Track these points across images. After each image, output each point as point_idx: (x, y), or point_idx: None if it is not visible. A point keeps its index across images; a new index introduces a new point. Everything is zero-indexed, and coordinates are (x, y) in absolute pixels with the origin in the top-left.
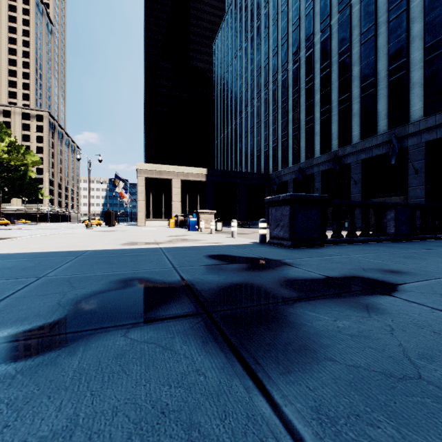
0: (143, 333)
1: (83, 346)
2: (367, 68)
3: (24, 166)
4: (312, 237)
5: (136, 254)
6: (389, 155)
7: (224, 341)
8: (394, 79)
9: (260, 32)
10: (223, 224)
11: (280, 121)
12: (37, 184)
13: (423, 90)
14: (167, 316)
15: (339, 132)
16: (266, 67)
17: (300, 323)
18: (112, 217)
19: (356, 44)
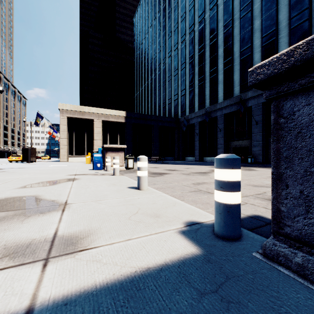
0: None
1: None
2: (268, 20)
3: None
4: None
5: None
6: None
7: None
8: (296, 26)
9: (171, 3)
10: None
11: (187, 74)
12: None
13: None
14: None
15: (241, 79)
16: (176, 30)
17: None
18: (30, 153)
19: (257, 0)
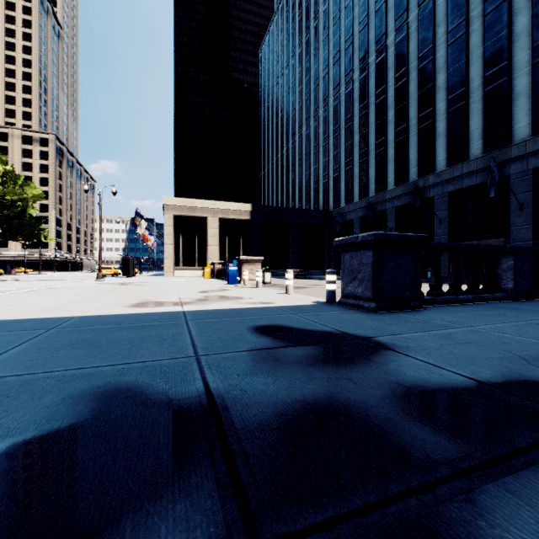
0: None
1: None
2: (456, 76)
3: (23, 202)
4: (405, 295)
5: (143, 325)
6: (484, 185)
7: None
8: (492, 88)
9: (318, 34)
10: (272, 274)
11: (343, 144)
12: (39, 224)
13: (531, 102)
14: None
15: (419, 157)
16: (326, 77)
17: None
18: (132, 265)
19: (442, 45)
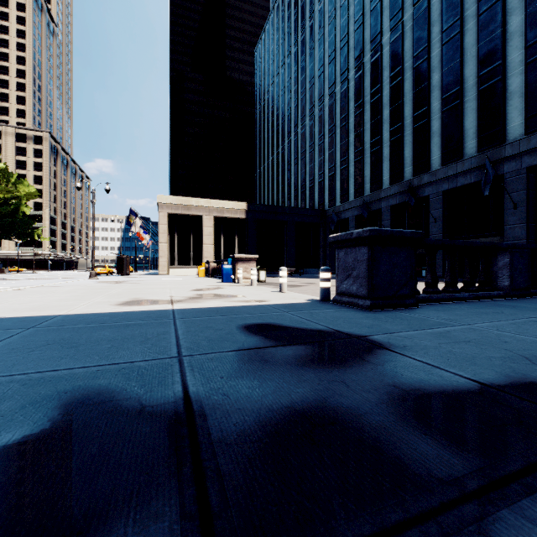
0: None
1: None
2: (451, 75)
3: (16, 200)
4: (400, 293)
5: (128, 323)
6: (478, 184)
7: None
8: (486, 87)
9: (314, 33)
10: (267, 273)
11: (338, 143)
12: (33, 222)
13: (524, 101)
14: None
15: (414, 156)
16: (321, 76)
17: None
18: (126, 263)
19: (436, 45)
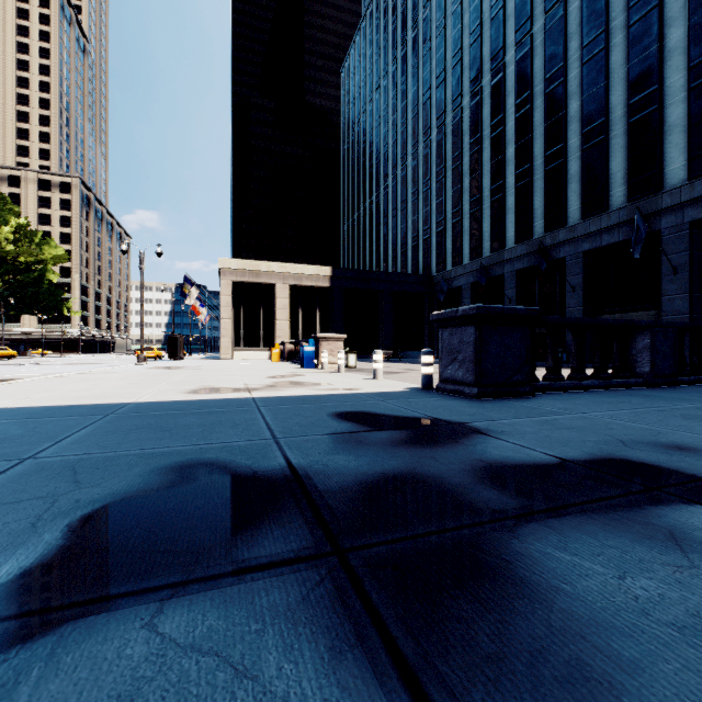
0: (193, 615)
1: (44, 662)
2: (593, 103)
3: (40, 264)
4: (513, 380)
5: (210, 411)
6: (628, 243)
7: (381, 646)
8: (638, 119)
9: (417, 48)
10: (357, 357)
11: (449, 190)
12: (61, 293)
13: (687, 137)
14: (253, 562)
15: (546, 207)
16: (427, 103)
17: (546, 585)
18: (180, 345)
19: (575, 64)
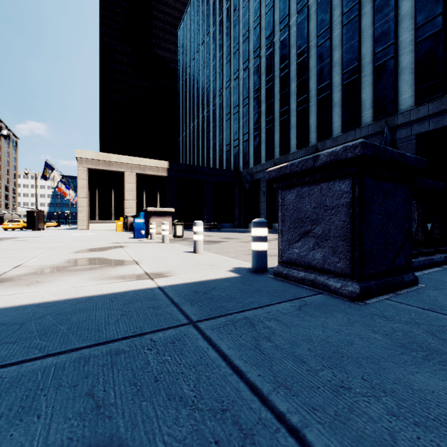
0: None
1: None
2: (350, 52)
3: None
4: (396, 263)
5: None
6: None
7: None
8: (381, 63)
9: (230, 15)
10: (188, 227)
11: (251, 113)
12: None
13: (414, 76)
14: None
15: (318, 124)
16: (237, 53)
17: None
18: (38, 218)
19: (337, 26)
